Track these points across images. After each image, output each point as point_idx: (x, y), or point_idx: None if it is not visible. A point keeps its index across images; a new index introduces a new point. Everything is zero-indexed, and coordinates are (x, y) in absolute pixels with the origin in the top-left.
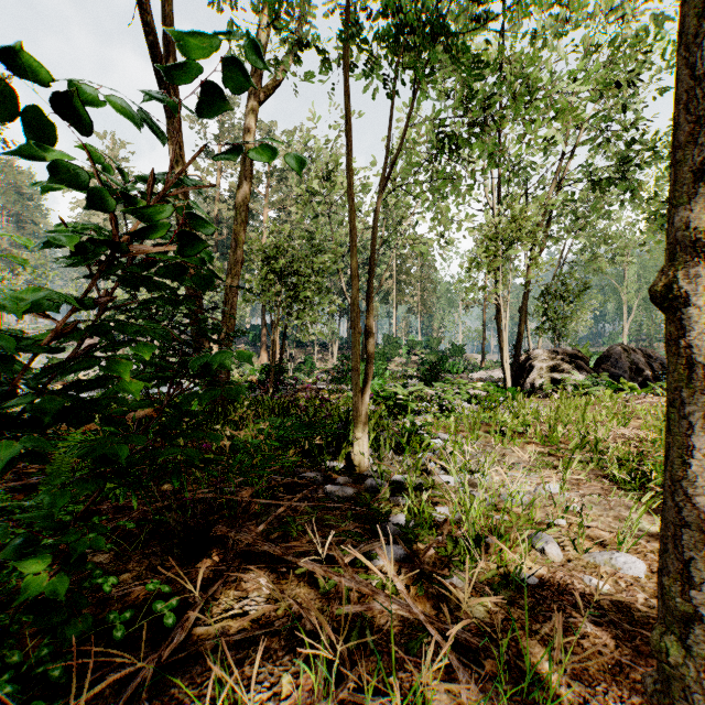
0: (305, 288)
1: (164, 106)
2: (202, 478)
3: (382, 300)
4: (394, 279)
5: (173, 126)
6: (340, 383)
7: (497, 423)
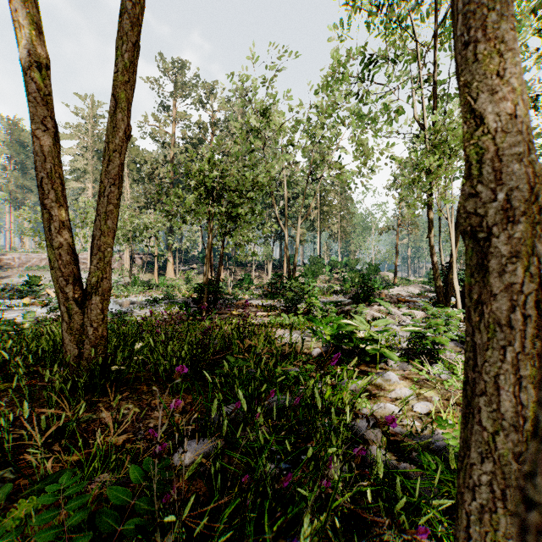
0: (239, 205)
1: None
2: None
3: (308, 227)
4: (319, 210)
5: None
6: (274, 299)
7: None
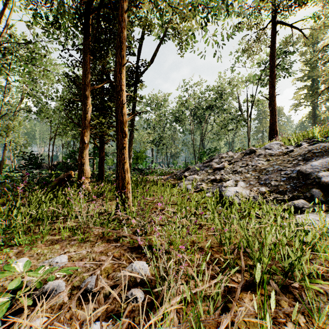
0: None
1: None
2: None
3: None
4: None
5: None
6: None
7: None
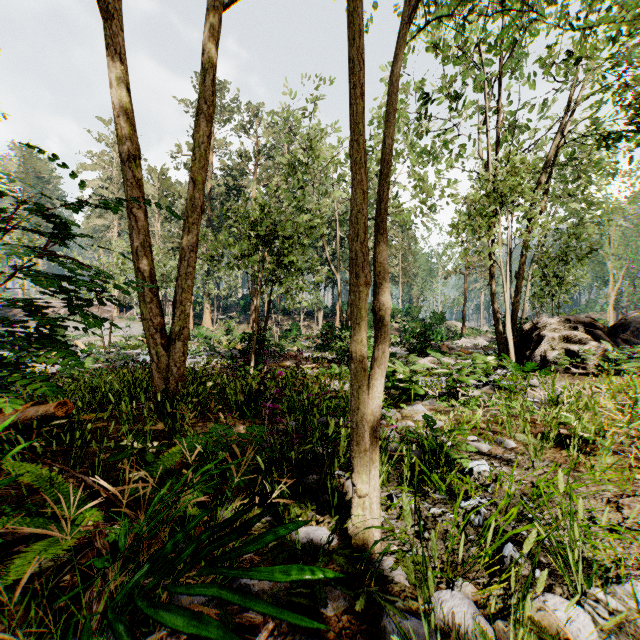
0: (288, 252)
1: (98, 3)
2: (50, 575)
3: None
4: None
5: (111, 31)
6: (325, 351)
7: (537, 417)
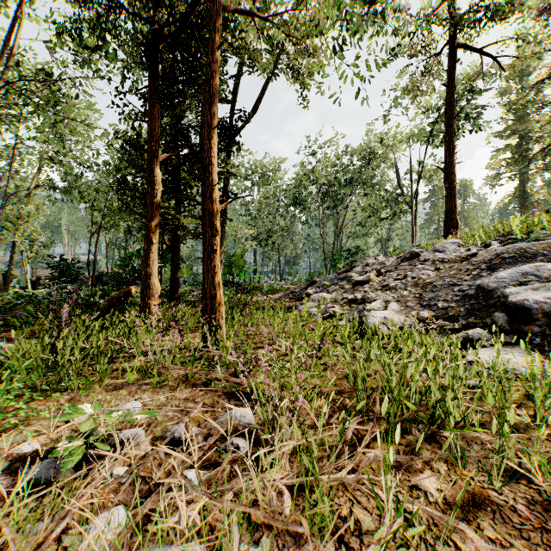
0: None
1: None
2: None
3: None
4: None
5: None
6: None
7: None
